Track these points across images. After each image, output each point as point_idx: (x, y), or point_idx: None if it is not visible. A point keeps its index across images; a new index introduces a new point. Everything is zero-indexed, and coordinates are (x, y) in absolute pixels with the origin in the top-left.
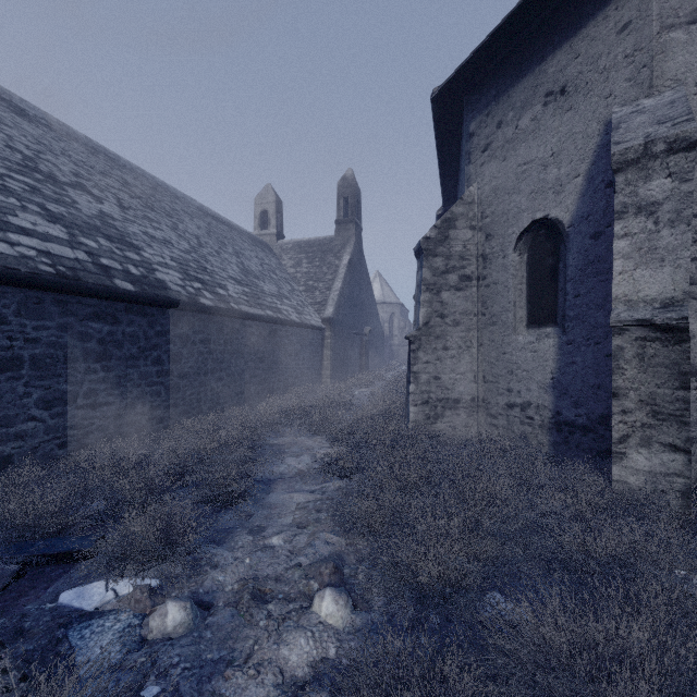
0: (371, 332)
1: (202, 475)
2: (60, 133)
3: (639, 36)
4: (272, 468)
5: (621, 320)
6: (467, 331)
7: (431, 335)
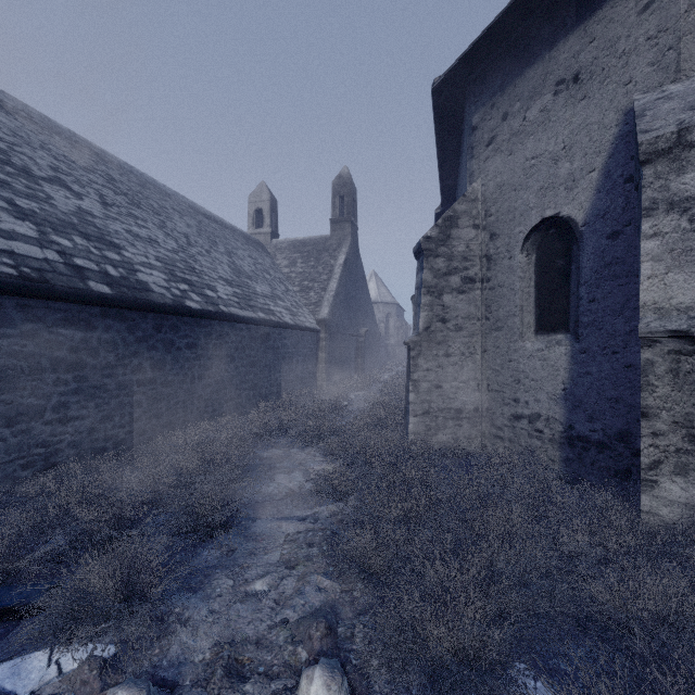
0: (367, 333)
1: (179, 502)
2: (41, 126)
3: (664, 15)
4: (261, 488)
5: (652, 331)
6: (470, 337)
7: (432, 341)
